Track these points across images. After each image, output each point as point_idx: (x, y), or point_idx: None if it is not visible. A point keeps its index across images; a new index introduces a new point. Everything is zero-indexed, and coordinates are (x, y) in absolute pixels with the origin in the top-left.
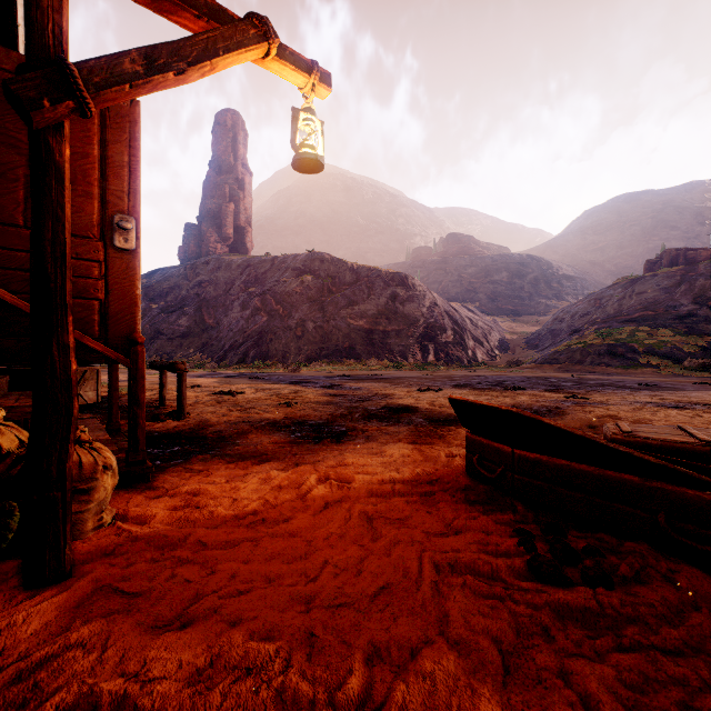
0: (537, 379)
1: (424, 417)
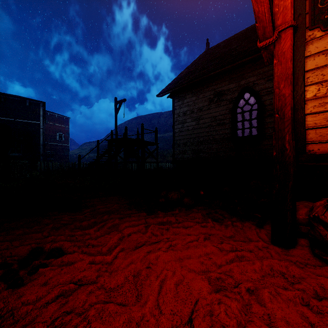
0: None
1: None
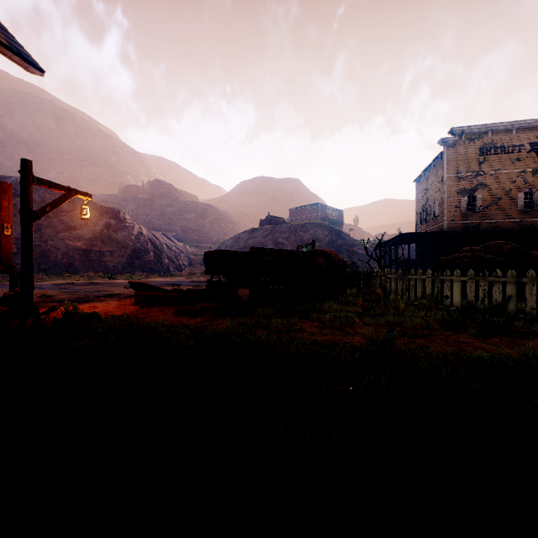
0: (195, 282)
1: (125, 295)
